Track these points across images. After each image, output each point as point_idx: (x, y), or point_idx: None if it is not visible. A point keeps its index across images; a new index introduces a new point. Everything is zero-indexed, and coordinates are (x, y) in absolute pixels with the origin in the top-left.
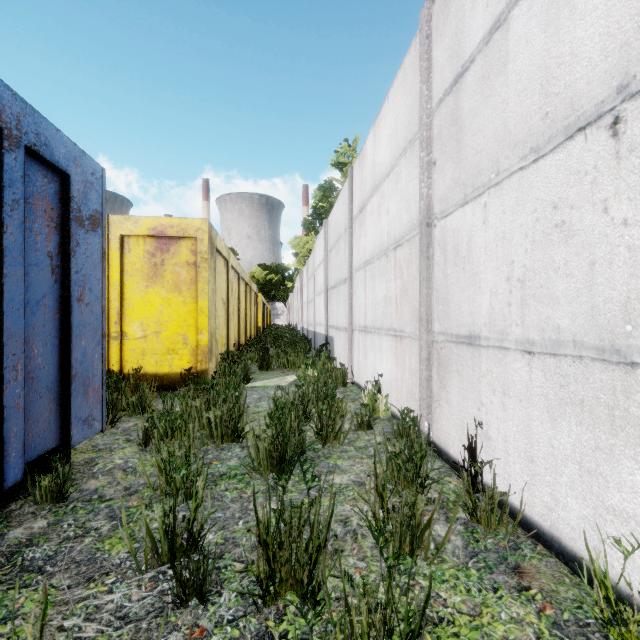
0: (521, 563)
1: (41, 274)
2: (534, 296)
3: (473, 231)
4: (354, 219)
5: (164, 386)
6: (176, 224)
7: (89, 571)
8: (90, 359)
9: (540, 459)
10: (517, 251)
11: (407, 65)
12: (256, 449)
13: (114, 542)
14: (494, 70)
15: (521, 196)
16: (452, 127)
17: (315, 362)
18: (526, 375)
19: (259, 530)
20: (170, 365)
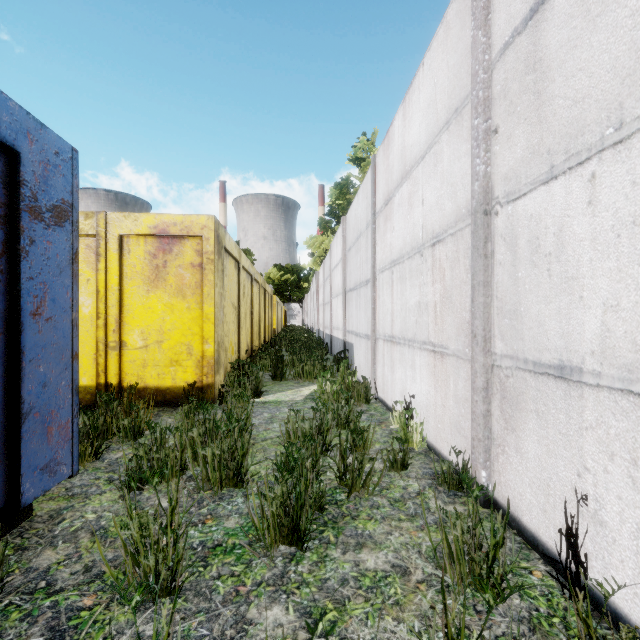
0: None
1: None
2: None
3: (567, 216)
4: (378, 213)
5: (166, 401)
6: (179, 221)
7: None
8: (53, 388)
9: None
10: None
11: (451, 16)
12: (261, 512)
13: None
14: None
15: None
16: (527, 76)
17: (333, 371)
18: None
19: None
20: (173, 378)
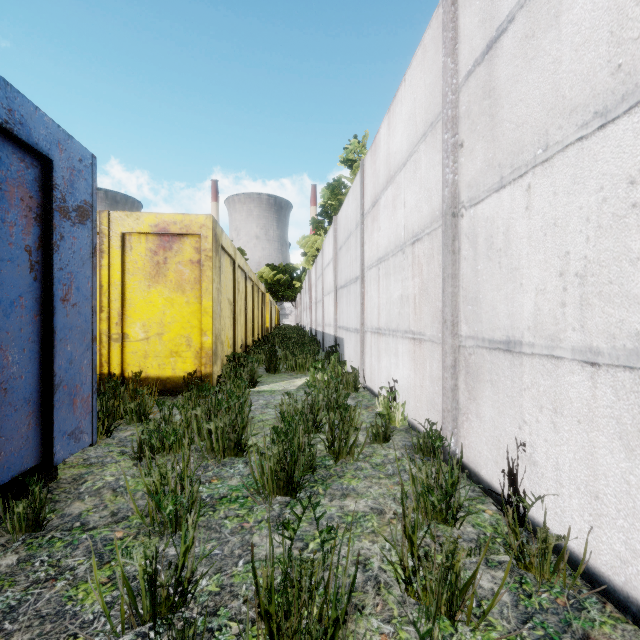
0: (590, 632)
1: (17, 271)
2: (600, 294)
3: (512, 219)
4: (366, 214)
5: (167, 390)
6: (179, 220)
7: (54, 631)
8: (77, 366)
9: (609, 497)
10: (574, 240)
11: (427, 40)
12: (260, 468)
13: (90, 588)
14: (541, 25)
15: (580, 172)
16: (484, 101)
17: (324, 364)
18: (588, 391)
19: (259, 598)
20: (173, 368)
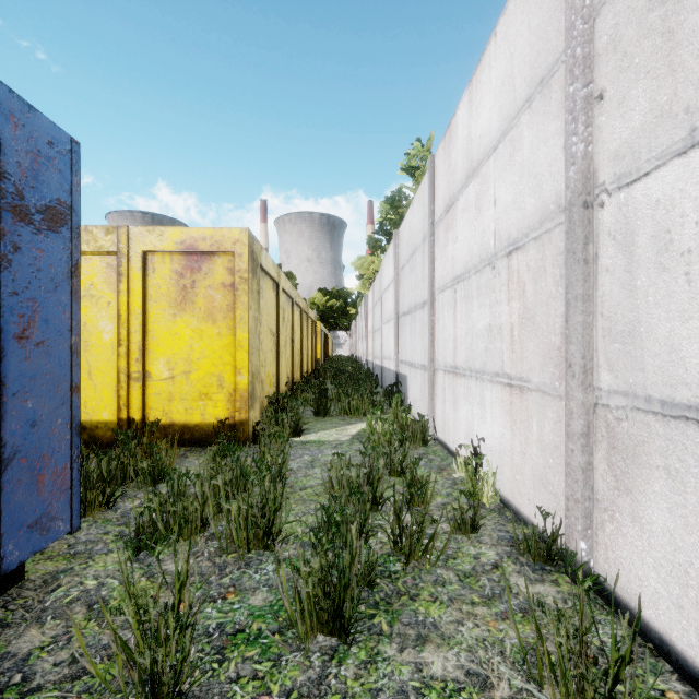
0: None
1: None
2: None
3: None
4: (437, 223)
5: (195, 440)
6: (209, 236)
7: None
8: (45, 427)
9: None
10: None
11: None
12: (293, 590)
13: None
14: None
15: None
16: (650, 13)
17: (384, 407)
18: None
19: None
20: (202, 413)
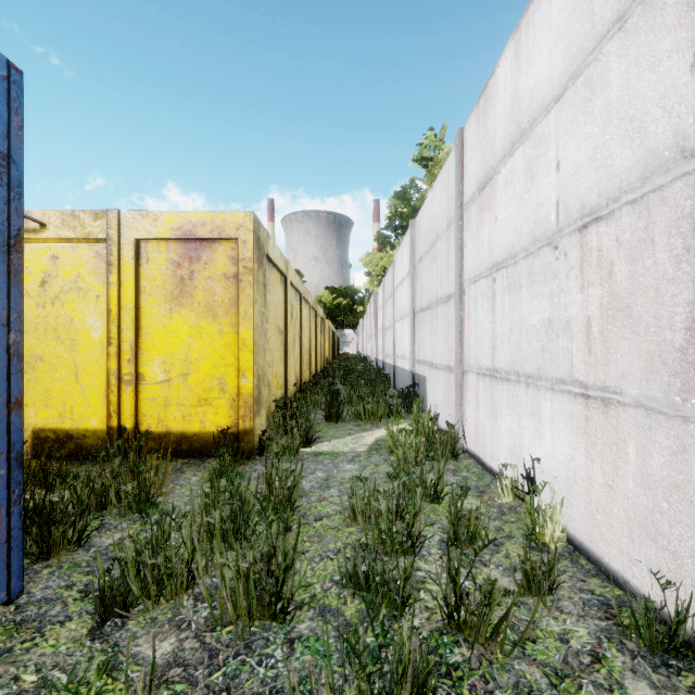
0: None
1: None
2: None
3: None
4: (467, 204)
5: (193, 451)
6: (209, 220)
7: None
8: None
9: None
10: None
11: None
12: None
13: None
14: None
15: None
16: None
17: (401, 411)
18: None
19: None
20: (201, 421)
